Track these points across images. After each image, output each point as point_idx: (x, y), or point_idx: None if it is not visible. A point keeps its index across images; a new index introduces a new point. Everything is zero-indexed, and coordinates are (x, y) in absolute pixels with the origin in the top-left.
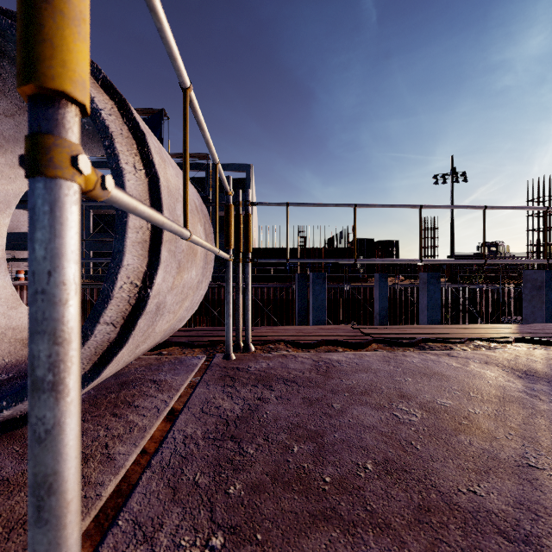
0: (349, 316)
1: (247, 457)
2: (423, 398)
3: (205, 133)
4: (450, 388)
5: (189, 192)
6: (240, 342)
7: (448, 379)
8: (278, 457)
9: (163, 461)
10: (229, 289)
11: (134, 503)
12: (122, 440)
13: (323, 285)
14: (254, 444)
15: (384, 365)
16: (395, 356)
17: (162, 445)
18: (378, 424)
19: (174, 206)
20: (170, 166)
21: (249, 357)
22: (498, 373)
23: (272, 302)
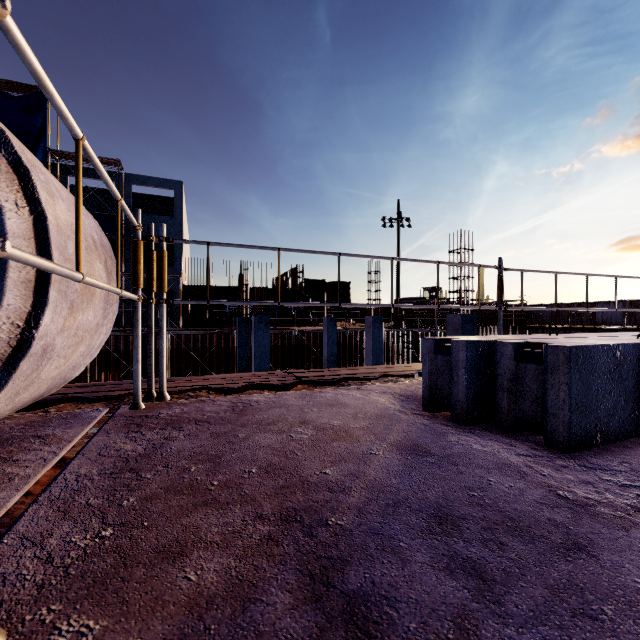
0: (298, 364)
1: (144, 481)
2: (320, 422)
3: (103, 174)
4: (345, 413)
5: (85, 226)
6: (152, 391)
7: (347, 407)
8: (175, 476)
9: (52, 496)
10: (138, 332)
11: (21, 527)
12: (0, 488)
13: (266, 330)
14: (153, 471)
15: (299, 401)
16: (312, 393)
17: (51, 485)
18: (273, 444)
19: (65, 244)
20: (60, 200)
21: (162, 405)
22: (388, 399)
23: (207, 351)
